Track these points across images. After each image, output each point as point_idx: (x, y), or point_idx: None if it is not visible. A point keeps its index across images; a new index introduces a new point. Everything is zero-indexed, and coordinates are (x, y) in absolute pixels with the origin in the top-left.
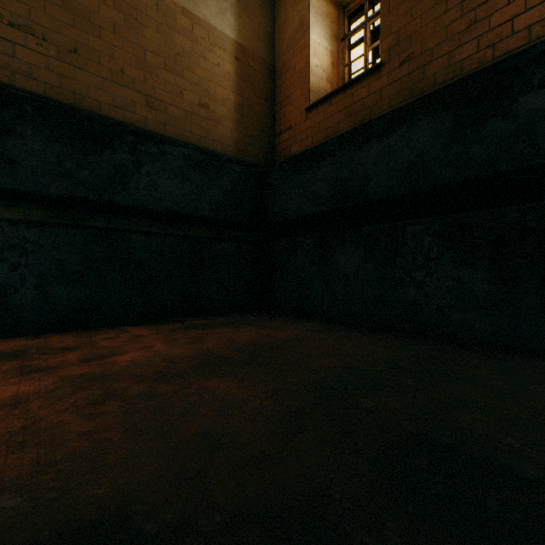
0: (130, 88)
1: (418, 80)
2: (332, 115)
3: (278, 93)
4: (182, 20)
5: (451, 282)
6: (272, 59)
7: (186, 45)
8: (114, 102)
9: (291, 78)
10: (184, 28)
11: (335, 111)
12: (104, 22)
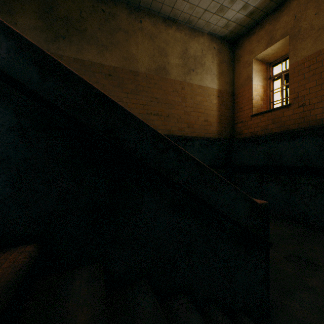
0: (182, 122)
1: (307, 115)
2: (264, 121)
3: (236, 105)
4: (198, 90)
5: (320, 205)
6: (233, 90)
7: (200, 99)
8: (178, 129)
9: (243, 100)
10: (199, 93)
11: (266, 119)
12: (175, 103)
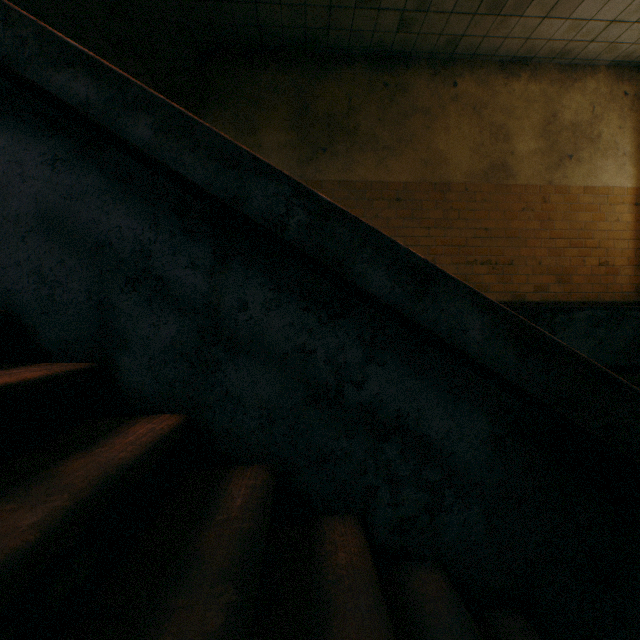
0: (544, 273)
1: None
2: None
3: None
4: (583, 198)
5: None
6: None
7: (586, 217)
8: (533, 289)
9: None
10: (584, 204)
11: None
12: (527, 233)
